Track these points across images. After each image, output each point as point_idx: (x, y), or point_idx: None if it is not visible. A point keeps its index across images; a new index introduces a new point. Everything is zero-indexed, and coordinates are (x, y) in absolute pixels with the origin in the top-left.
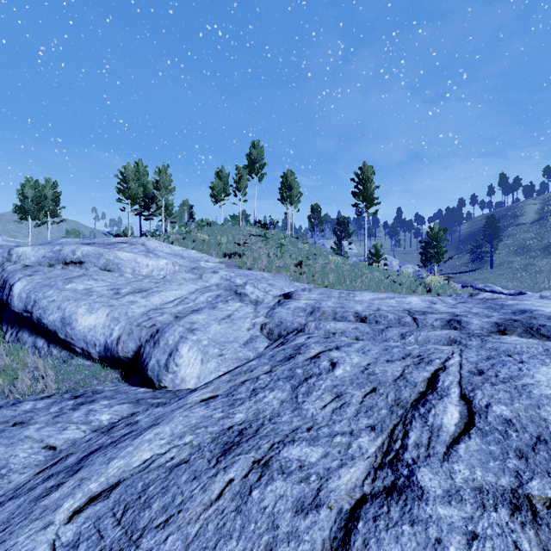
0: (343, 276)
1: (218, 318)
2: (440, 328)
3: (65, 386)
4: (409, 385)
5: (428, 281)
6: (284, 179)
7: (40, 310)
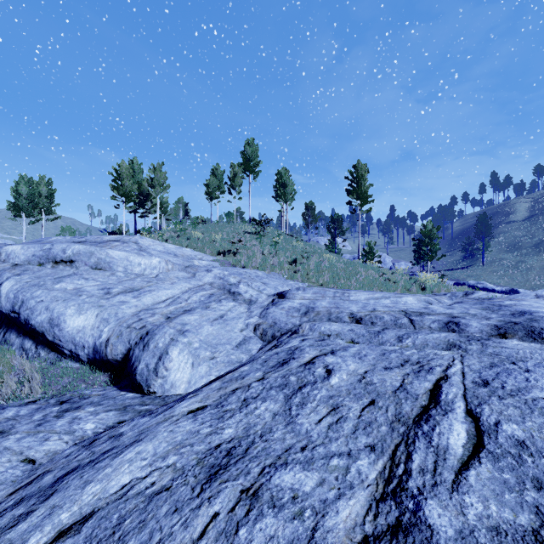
0: (337, 275)
1: (210, 318)
2: (438, 330)
3: (52, 391)
4: (410, 397)
5: (422, 280)
6: (279, 177)
7: (27, 311)
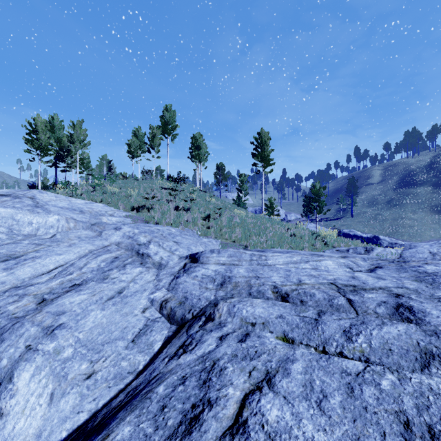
0: (248, 230)
1: (103, 297)
2: (388, 318)
3: None
4: None
5: (323, 235)
6: (194, 140)
7: None
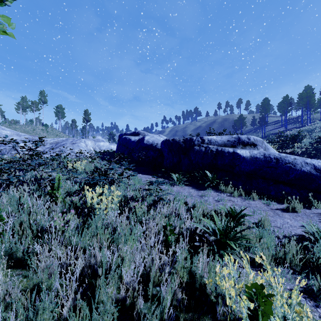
0: None
1: None
2: None
3: None
4: None
5: None
6: (57, 108)
7: None
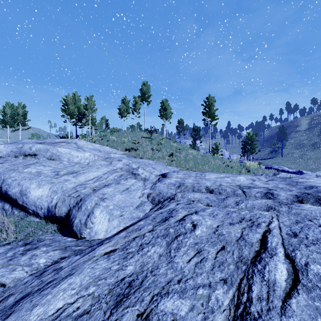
0: (197, 162)
1: (120, 190)
2: (260, 198)
3: (21, 236)
4: (247, 244)
5: (248, 166)
6: (162, 104)
7: (6, 185)
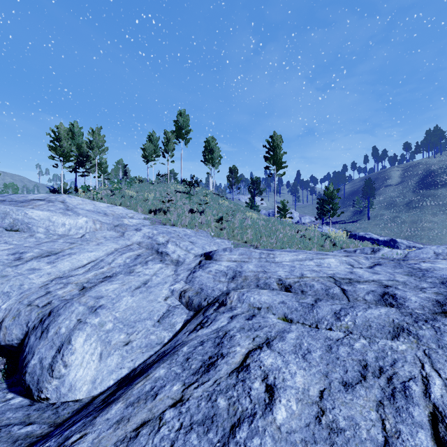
0: (259, 232)
1: (132, 287)
2: (374, 304)
3: None
4: None
5: (333, 236)
6: (207, 144)
7: None
